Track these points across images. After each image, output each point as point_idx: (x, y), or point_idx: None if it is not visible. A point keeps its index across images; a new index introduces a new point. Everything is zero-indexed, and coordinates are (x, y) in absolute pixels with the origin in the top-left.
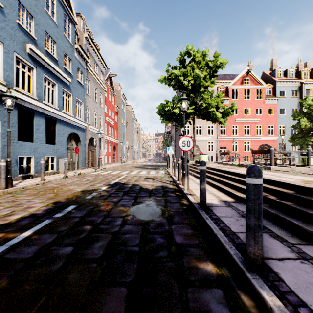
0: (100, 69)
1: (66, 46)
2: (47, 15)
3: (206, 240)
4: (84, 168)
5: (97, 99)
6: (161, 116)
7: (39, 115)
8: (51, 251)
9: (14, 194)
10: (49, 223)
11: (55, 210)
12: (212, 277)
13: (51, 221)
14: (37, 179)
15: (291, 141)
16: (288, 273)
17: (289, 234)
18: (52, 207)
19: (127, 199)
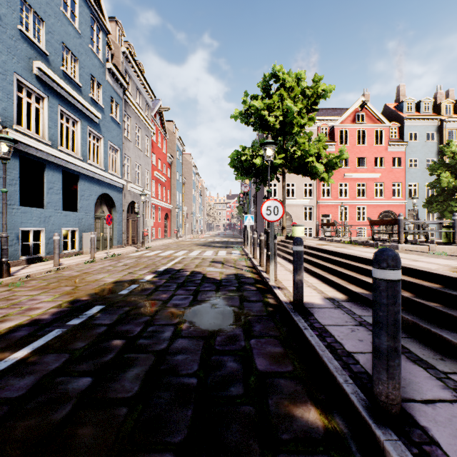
0: (146, 100)
1: (94, 66)
2: (65, 19)
3: (305, 365)
4: (121, 247)
5: (140, 144)
6: (235, 169)
7: (52, 167)
8: (55, 384)
9: (12, 287)
10: (59, 335)
11: (70, 313)
12: (316, 434)
13: (62, 332)
14: (50, 264)
15: (427, 206)
16: (444, 428)
17: (438, 357)
18: (66, 309)
19: (182, 295)
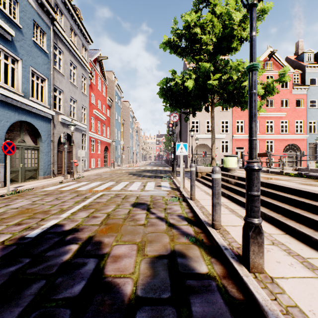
0: (82, 42)
1: None
2: None
3: None
4: (49, 178)
5: (75, 81)
6: (164, 97)
7: None
8: None
9: None
10: None
11: None
12: None
13: None
14: None
15: None
16: None
17: None
18: None
19: None
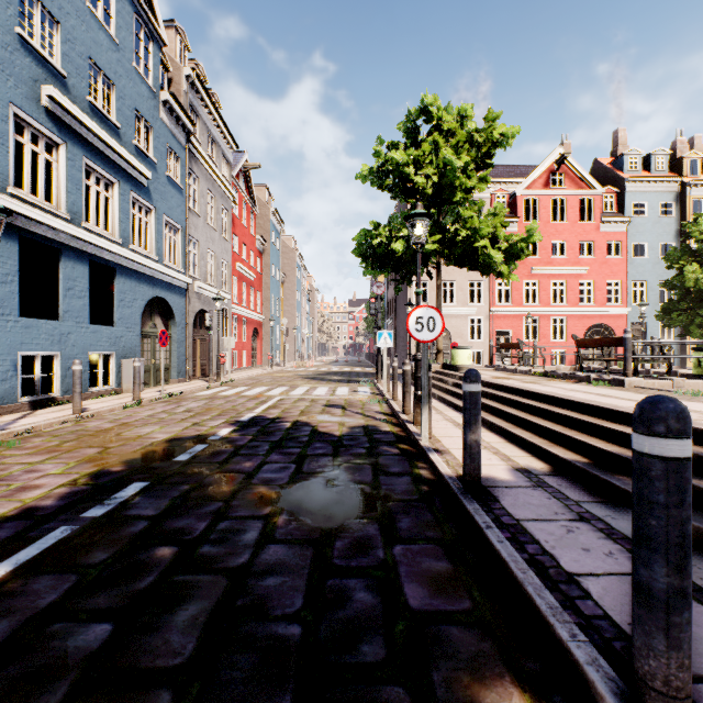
0: (223, 151)
1: (141, 95)
2: (94, 21)
3: (493, 597)
4: (183, 381)
5: (214, 221)
6: (363, 259)
7: (73, 255)
8: (44, 639)
9: (1, 449)
10: (65, 538)
11: (89, 497)
12: None
13: (72, 531)
14: (67, 409)
15: (663, 318)
16: None
17: None
18: (83, 488)
19: (278, 463)
